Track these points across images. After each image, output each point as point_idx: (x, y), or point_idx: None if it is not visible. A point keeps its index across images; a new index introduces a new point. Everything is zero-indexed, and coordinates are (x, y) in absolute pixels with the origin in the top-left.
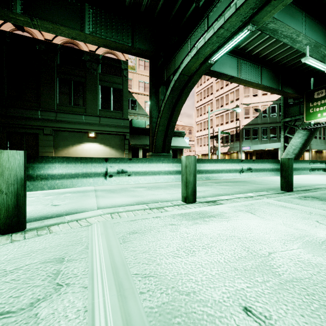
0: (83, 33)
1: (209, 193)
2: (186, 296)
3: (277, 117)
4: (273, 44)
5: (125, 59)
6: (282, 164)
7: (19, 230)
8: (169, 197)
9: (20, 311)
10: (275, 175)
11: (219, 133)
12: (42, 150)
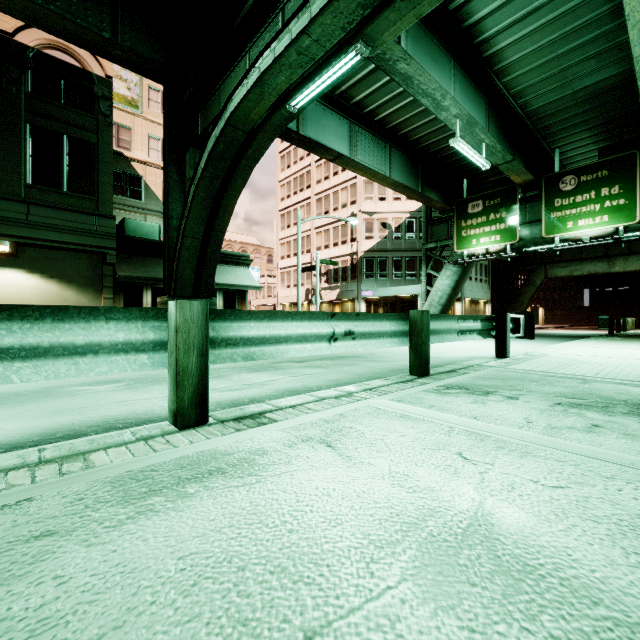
0: None
1: (271, 388)
2: None
3: (417, 242)
4: (409, 107)
5: (105, 73)
6: (413, 323)
7: None
8: (163, 408)
9: None
10: (400, 345)
11: (317, 261)
12: None
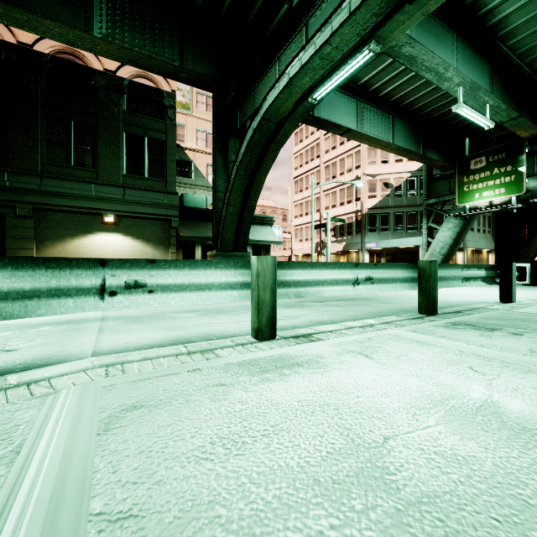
0: (88, 36)
1: (305, 319)
2: None
3: (418, 198)
4: (411, 81)
5: (171, 89)
6: (421, 271)
7: None
8: (235, 329)
9: None
10: (410, 288)
11: (328, 220)
12: (11, 244)
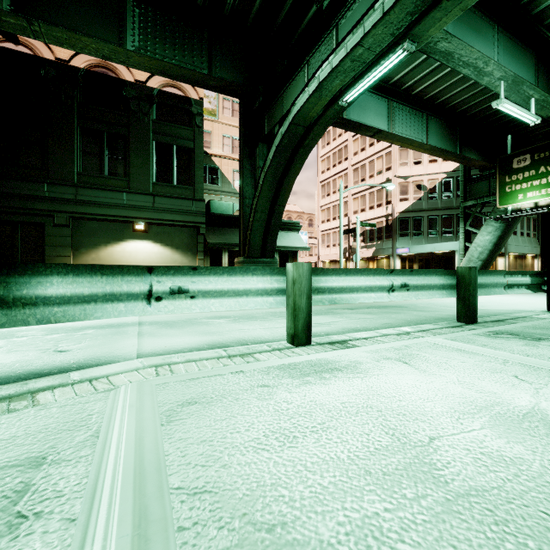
0: (122, 50)
1: (338, 327)
2: (267, 534)
3: (454, 200)
4: (447, 77)
5: (198, 97)
6: (460, 278)
7: None
8: (268, 335)
9: None
10: (448, 296)
11: (357, 224)
12: (50, 252)
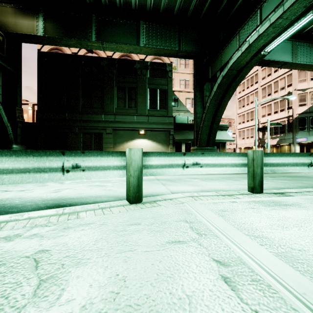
0: (139, 47)
1: (268, 186)
2: (299, 251)
3: None
4: None
5: (170, 61)
6: None
7: (139, 202)
8: (229, 188)
9: (188, 242)
10: None
11: (268, 124)
12: (104, 146)
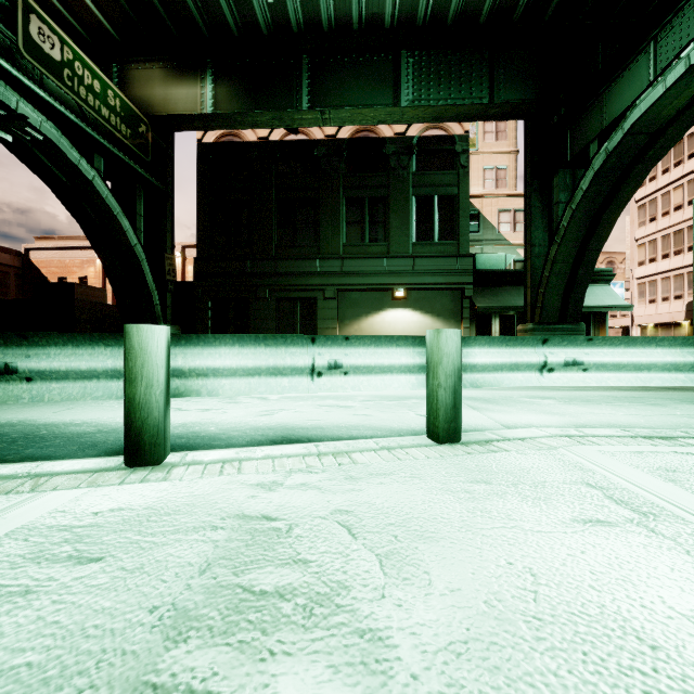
0: (398, 109)
1: None
2: None
3: None
4: None
5: (463, 131)
6: None
7: (456, 441)
8: (646, 423)
9: (620, 524)
10: None
11: None
12: (321, 325)
